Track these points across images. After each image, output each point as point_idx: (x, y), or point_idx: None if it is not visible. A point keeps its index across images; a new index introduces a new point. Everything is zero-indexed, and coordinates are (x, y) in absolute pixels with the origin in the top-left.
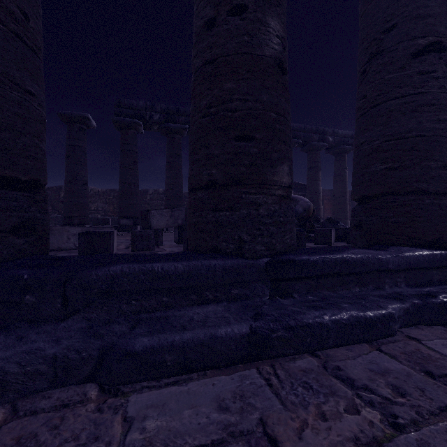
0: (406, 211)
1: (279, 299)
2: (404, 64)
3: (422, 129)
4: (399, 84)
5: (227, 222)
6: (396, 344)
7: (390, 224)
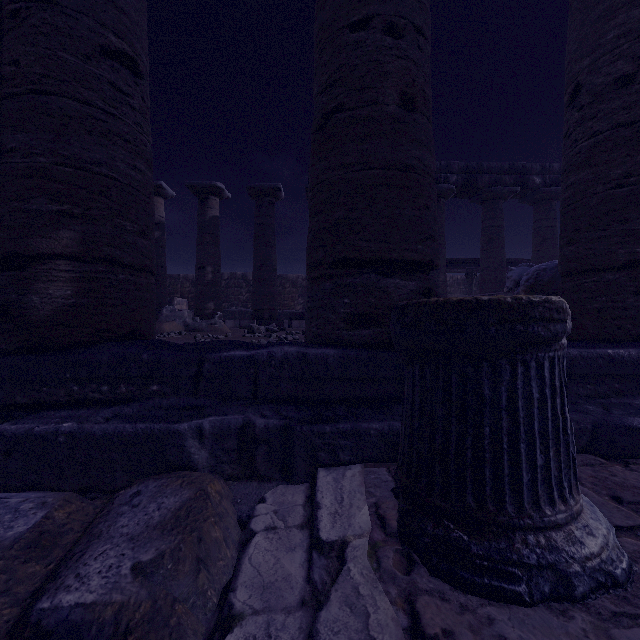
0: None
1: None
2: None
3: None
4: None
5: None
6: None
7: None
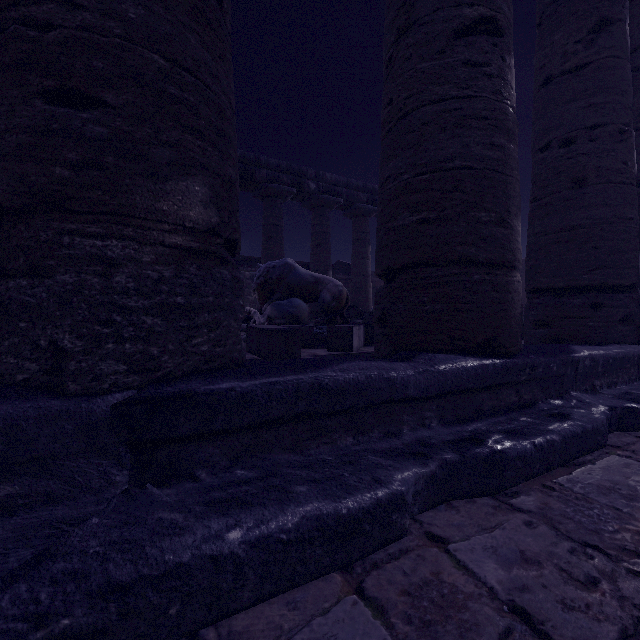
0: (447, 294)
1: (150, 491)
2: (443, 46)
3: (469, 157)
4: (436, 80)
5: (18, 304)
6: (400, 564)
7: (423, 315)
